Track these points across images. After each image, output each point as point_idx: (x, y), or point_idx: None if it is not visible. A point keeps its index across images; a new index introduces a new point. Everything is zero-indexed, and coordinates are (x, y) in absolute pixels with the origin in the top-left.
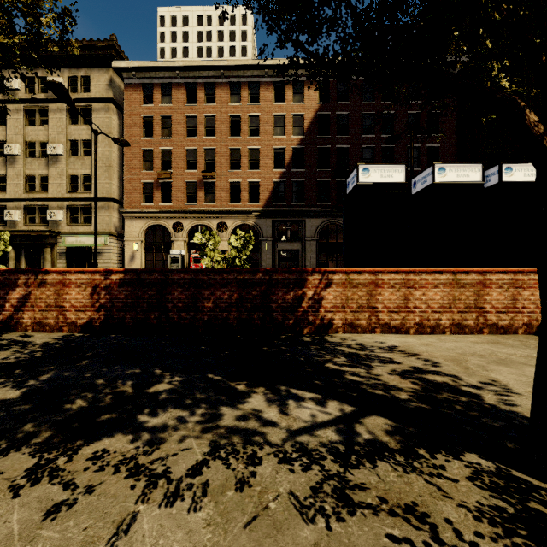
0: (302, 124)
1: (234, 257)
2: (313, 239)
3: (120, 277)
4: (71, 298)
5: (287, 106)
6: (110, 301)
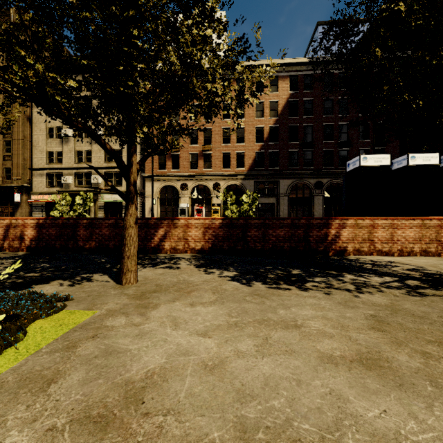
0: (276, 108)
1: (249, 210)
2: (285, 195)
3: (220, 222)
4: (192, 234)
5: (265, 95)
6: (214, 236)
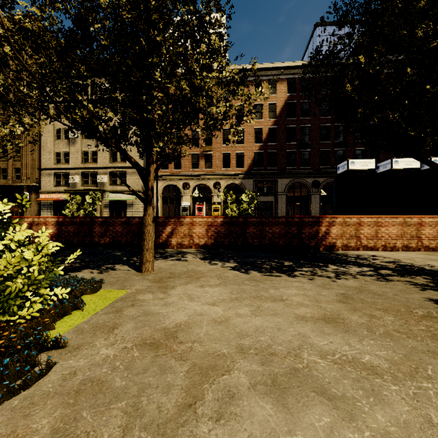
0: (275, 110)
1: (248, 208)
2: (283, 194)
3: (222, 220)
4: (196, 231)
5: (264, 97)
6: (216, 233)
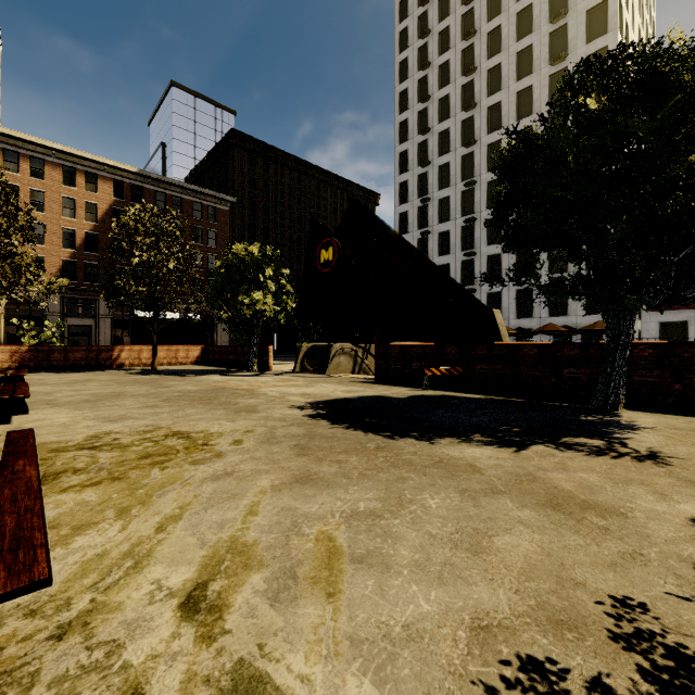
0: (95, 211)
1: (52, 337)
2: (107, 317)
3: (27, 348)
4: None
5: (79, 192)
6: (22, 358)
